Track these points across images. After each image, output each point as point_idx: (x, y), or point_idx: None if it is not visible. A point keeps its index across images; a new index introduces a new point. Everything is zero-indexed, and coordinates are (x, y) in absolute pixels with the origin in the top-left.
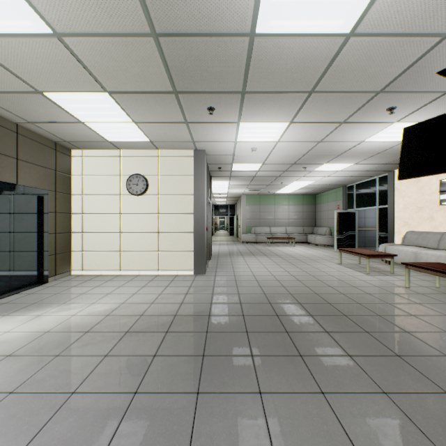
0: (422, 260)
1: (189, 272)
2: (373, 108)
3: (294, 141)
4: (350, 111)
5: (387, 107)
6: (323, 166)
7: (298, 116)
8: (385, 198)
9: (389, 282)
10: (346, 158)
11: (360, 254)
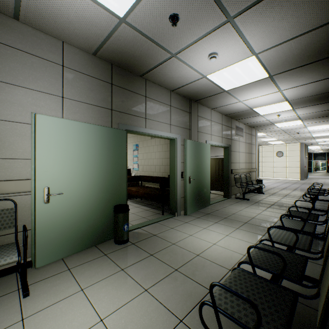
0: None
1: (297, 179)
2: None
3: None
4: None
5: None
6: None
7: None
8: None
9: None
10: None
11: None
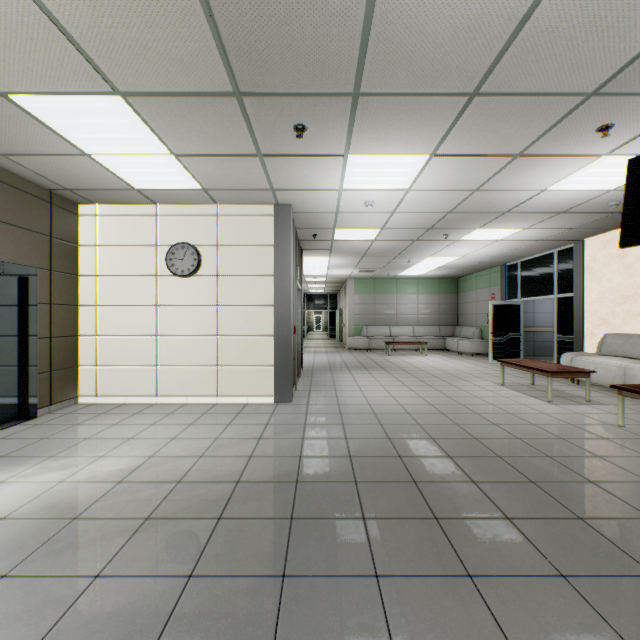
0: (636, 380)
1: (266, 399)
2: (574, 127)
3: (434, 188)
4: (534, 133)
5: (598, 125)
6: (476, 232)
7: (446, 143)
8: (568, 283)
9: (588, 416)
10: (513, 219)
11: (537, 370)
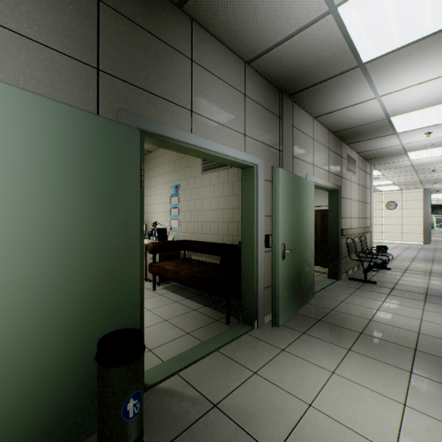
0: None
1: (419, 243)
2: None
3: None
4: None
5: None
6: None
7: None
8: None
9: None
10: None
11: None
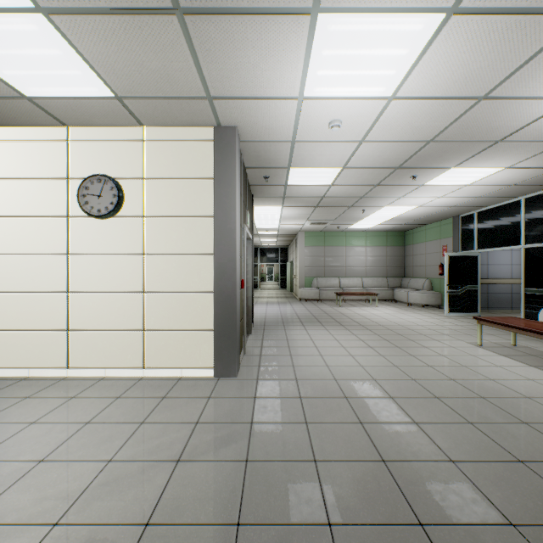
0: None
1: (204, 372)
2: None
3: (427, 95)
4: None
5: None
6: (448, 173)
7: None
8: (539, 232)
9: None
10: (502, 152)
11: (539, 334)
